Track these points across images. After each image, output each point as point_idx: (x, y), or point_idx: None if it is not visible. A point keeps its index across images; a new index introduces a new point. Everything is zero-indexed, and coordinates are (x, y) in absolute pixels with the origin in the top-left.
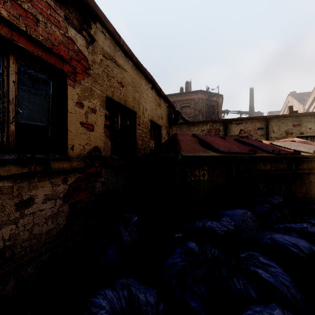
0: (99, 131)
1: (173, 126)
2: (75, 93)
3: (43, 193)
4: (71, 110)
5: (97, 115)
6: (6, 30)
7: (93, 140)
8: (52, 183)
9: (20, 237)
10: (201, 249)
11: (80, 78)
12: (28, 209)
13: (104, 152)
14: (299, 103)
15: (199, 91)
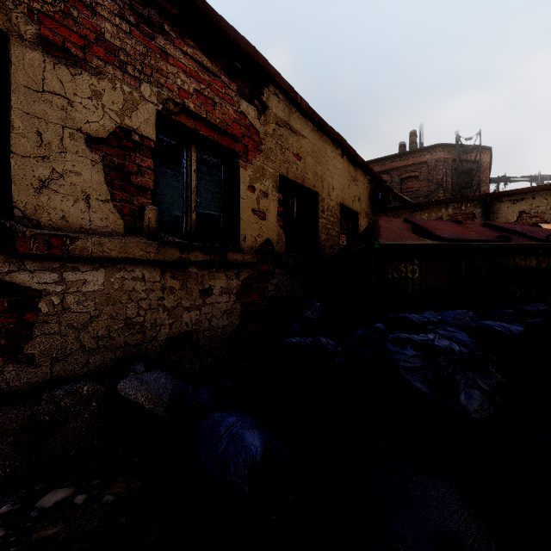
0: (272, 220)
1: (383, 213)
2: (246, 176)
3: (220, 285)
4: (243, 195)
5: (269, 200)
6: (192, 121)
7: (265, 231)
8: (227, 276)
9: (203, 325)
10: (388, 330)
11: (252, 157)
12: (208, 299)
13: (277, 247)
14: None
15: (437, 146)
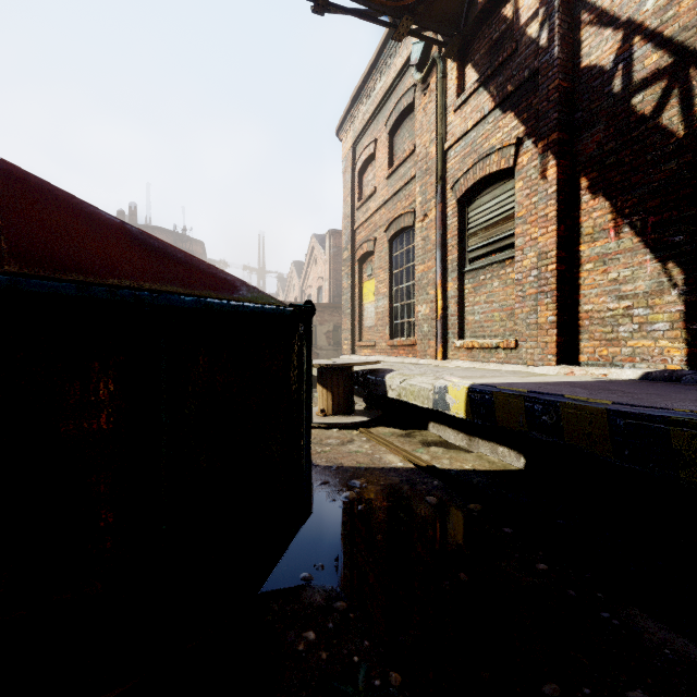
0: None
1: None
2: None
3: None
4: None
5: None
6: None
7: None
8: None
9: None
10: None
11: None
12: None
13: None
14: (298, 276)
15: (156, 229)
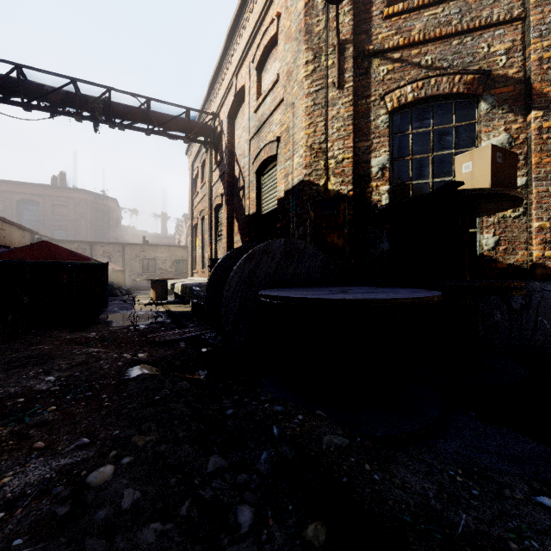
0: None
1: None
2: None
3: None
4: None
5: None
6: None
7: None
8: None
9: None
10: None
11: None
12: None
13: None
14: (185, 225)
15: (81, 190)
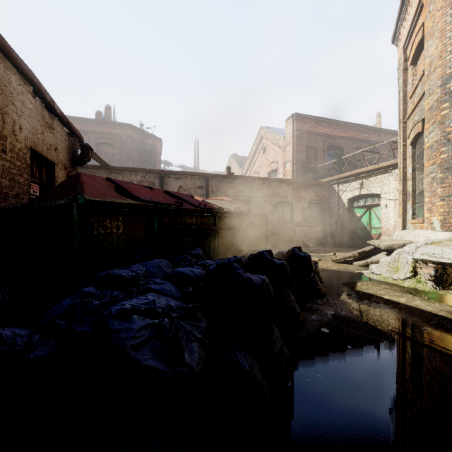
0: None
1: (82, 169)
2: None
3: None
4: None
5: None
6: None
7: None
8: None
9: None
10: (100, 292)
11: None
12: None
13: None
14: (239, 166)
15: (127, 125)
